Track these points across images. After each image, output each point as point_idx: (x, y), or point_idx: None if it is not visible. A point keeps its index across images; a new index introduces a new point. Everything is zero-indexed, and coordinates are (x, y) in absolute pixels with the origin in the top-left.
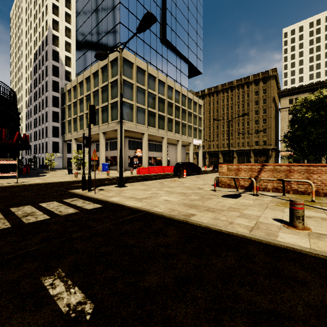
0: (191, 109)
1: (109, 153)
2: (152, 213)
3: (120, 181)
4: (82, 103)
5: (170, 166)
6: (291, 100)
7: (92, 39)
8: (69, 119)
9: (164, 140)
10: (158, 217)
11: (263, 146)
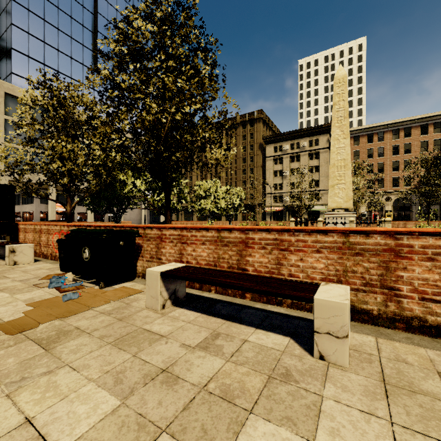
0: None
1: (21, 207)
2: None
3: None
4: None
5: None
6: (276, 148)
7: None
8: None
9: None
10: None
11: (251, 200)
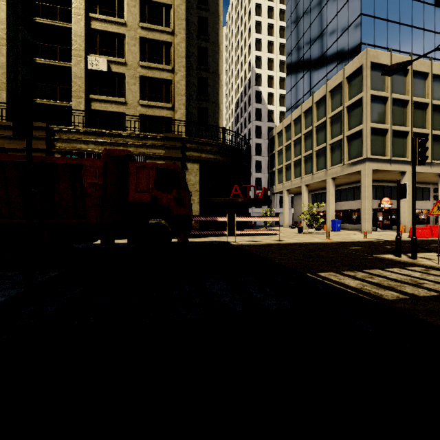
0: None
1: None
2: None
3: None
4: (298, 144)
5: None
6: None
7: (311, 57)
8: (280, 167)
9: None
10: None
11: None
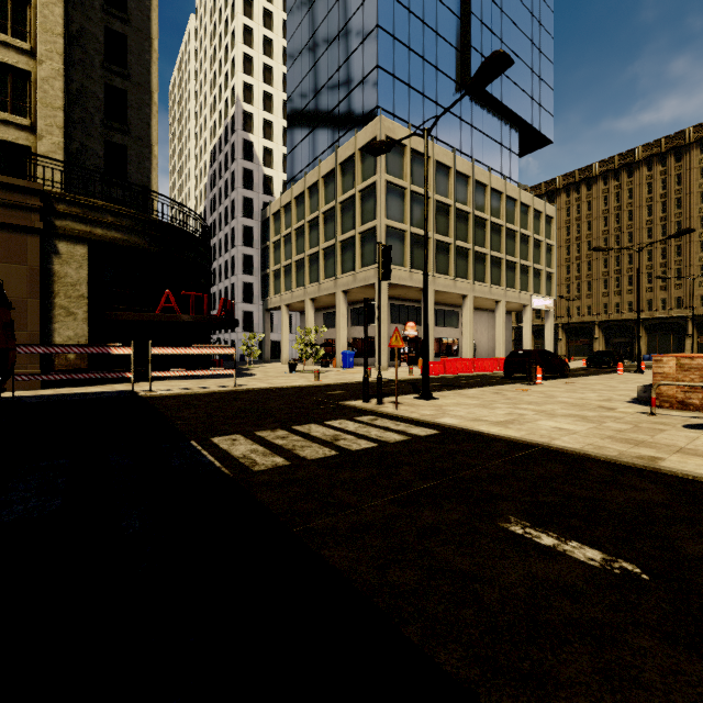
0: (527, 227)
1: (349, 331)
2: (557, 450)
3: (424, 388)
4: (301, 236)
5: (488, 359)
6: None
7: (320, 108)
8: (277, 268)
9: (467, 301)
10: (581, 458)
11: None
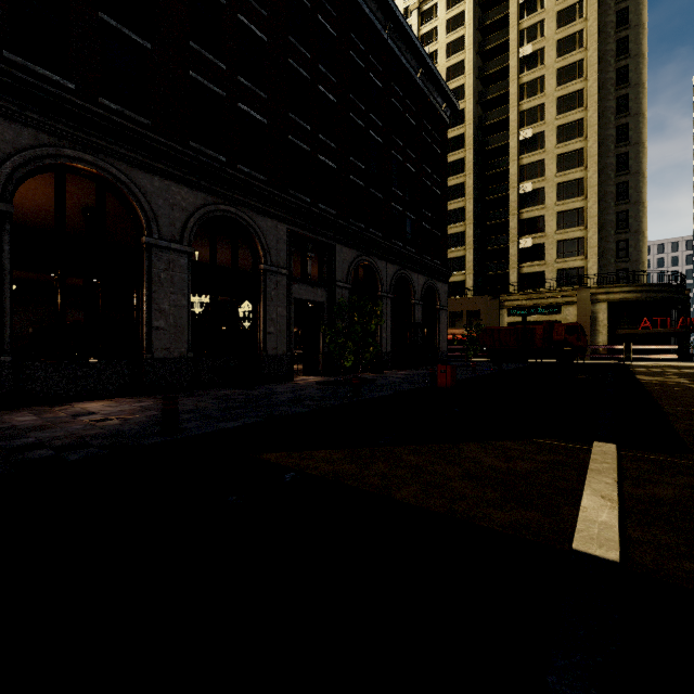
0: None
1: None
2: None
3: None
4: None
5: None
6: None
7: None
8: None
9: None
10: None
11: None
